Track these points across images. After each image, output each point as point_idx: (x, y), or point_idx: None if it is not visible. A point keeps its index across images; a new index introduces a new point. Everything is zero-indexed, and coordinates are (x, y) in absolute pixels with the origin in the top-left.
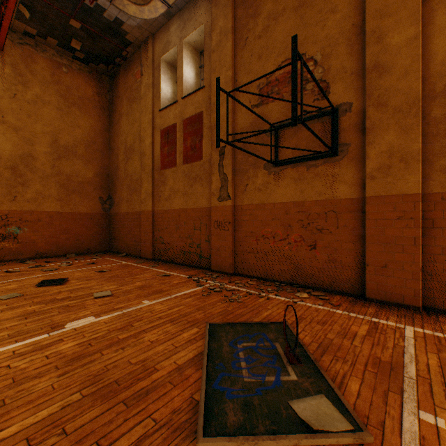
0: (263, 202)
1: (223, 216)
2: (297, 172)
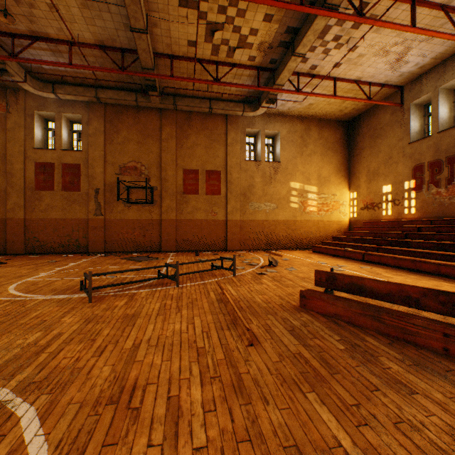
0: (122, 218)
1: (98, 224)
2: (138, 207)
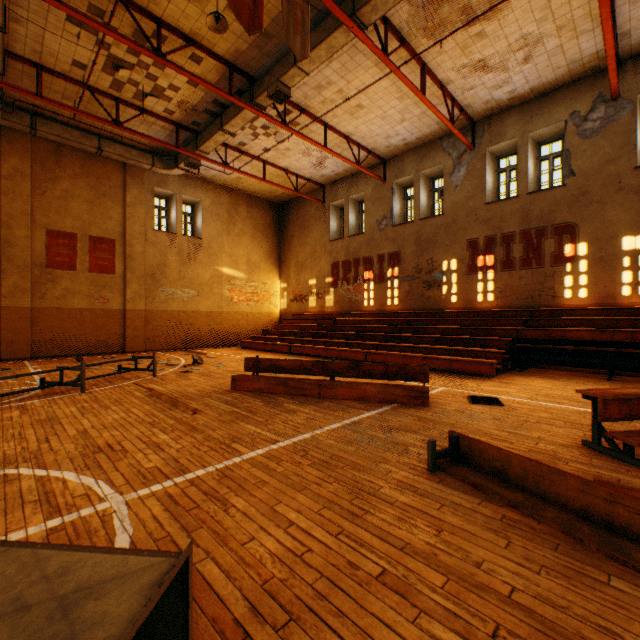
0: None
1: None
2: None
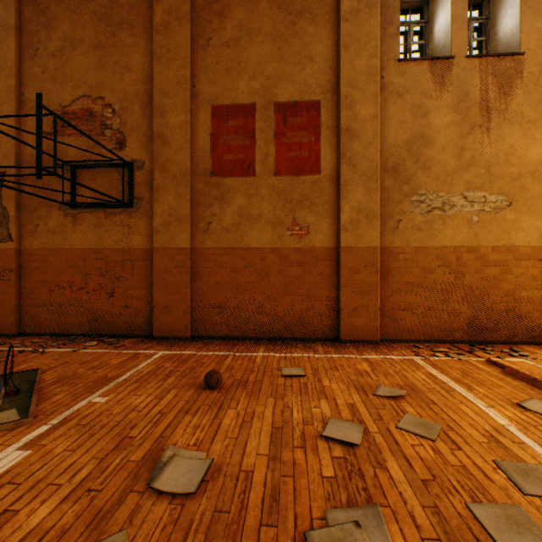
0: (58, 247)
1: (2, 262)
2: (96, 218)
